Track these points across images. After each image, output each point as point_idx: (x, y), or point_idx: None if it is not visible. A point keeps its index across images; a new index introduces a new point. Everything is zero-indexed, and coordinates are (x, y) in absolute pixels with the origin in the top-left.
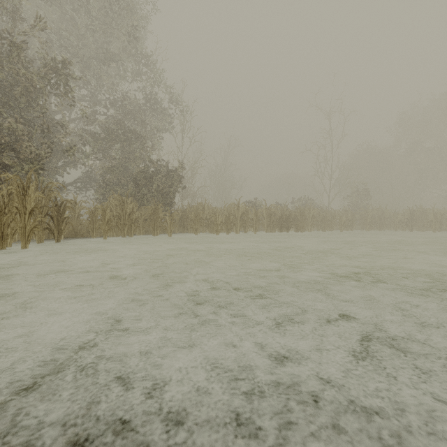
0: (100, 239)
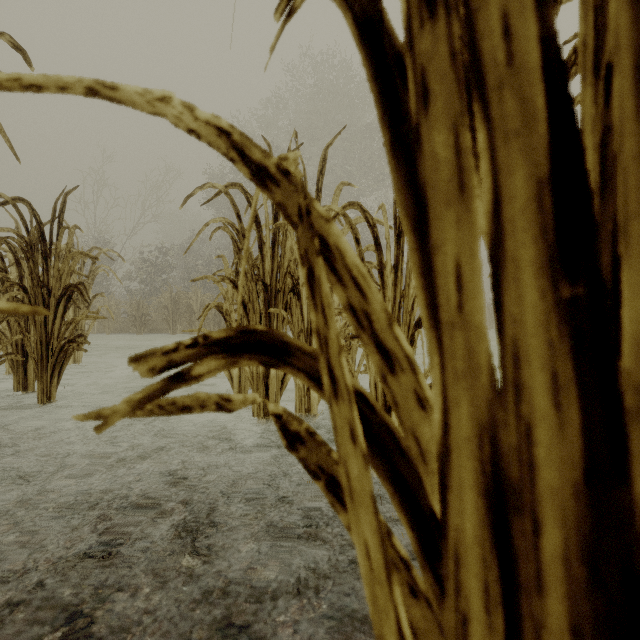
0: None
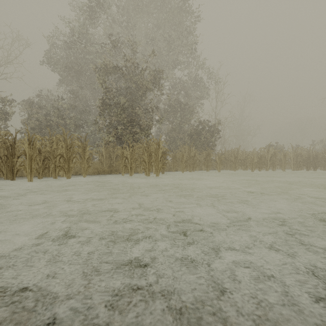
0: (179, 173)
